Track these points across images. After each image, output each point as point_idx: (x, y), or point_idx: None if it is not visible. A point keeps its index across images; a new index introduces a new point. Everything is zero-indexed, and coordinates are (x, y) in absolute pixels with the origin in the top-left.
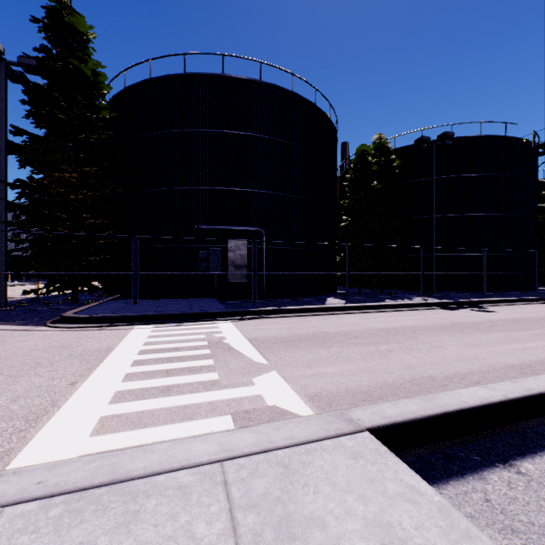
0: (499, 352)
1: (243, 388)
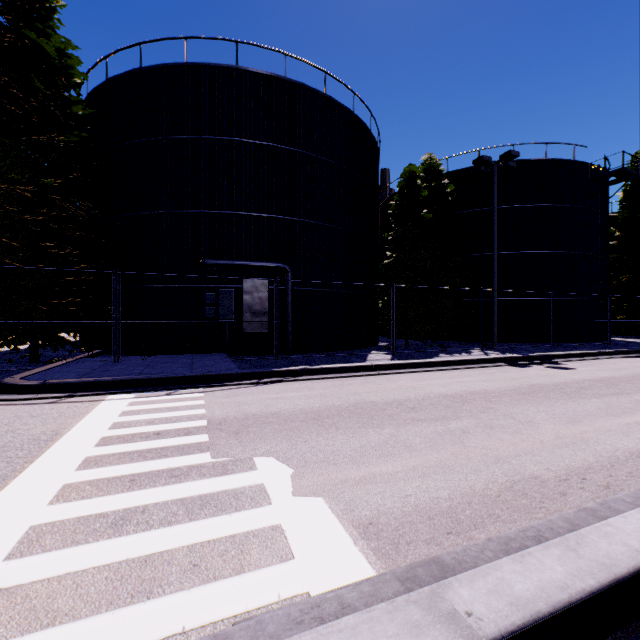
0: (610, 431)
1: (252, 512)
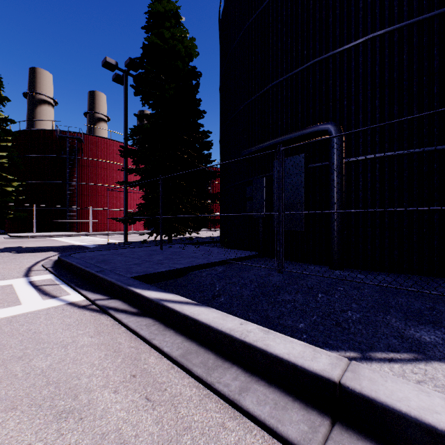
0: None
1: None
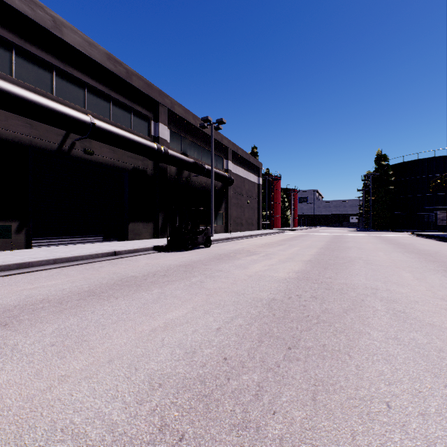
0: None
1: None
